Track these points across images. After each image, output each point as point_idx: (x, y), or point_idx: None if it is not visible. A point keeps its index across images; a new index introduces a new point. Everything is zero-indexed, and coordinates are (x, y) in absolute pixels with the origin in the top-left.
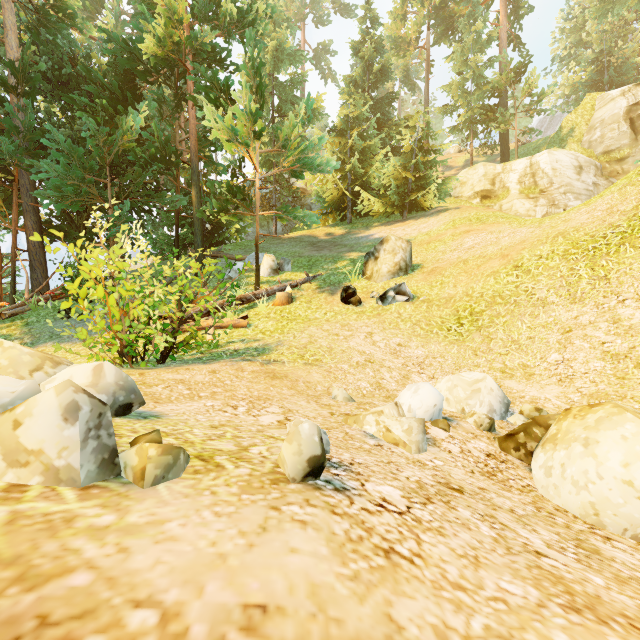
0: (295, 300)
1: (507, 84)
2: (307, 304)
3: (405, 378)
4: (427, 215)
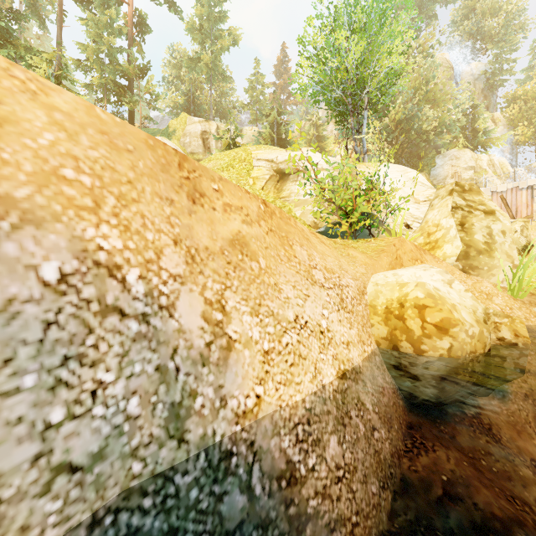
0: None
1: (134, 75)
2: None
3: None
4: None
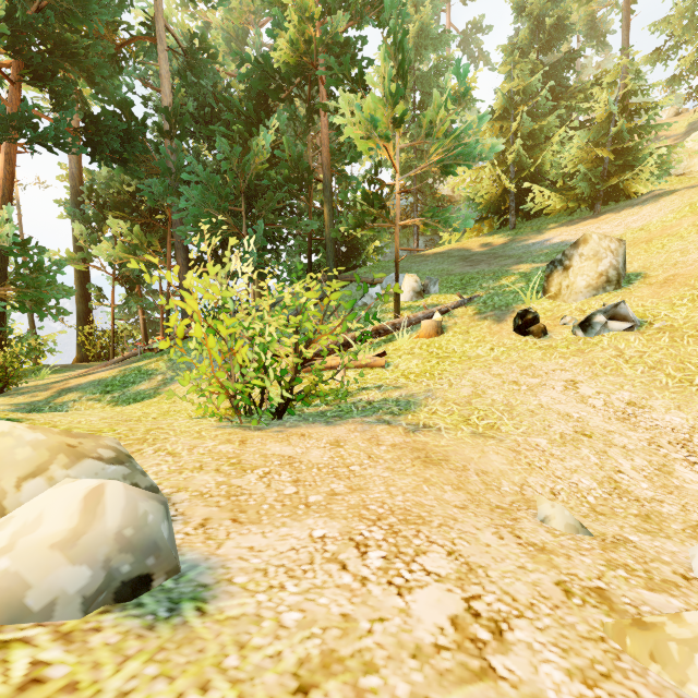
0: (446, 330)
1: None
2: (463, 335)
3: (663, 472)
4: (636, 204)
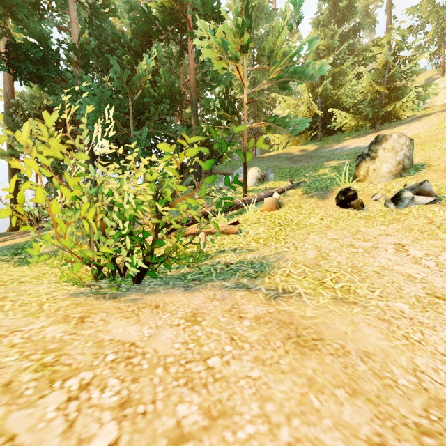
0: (283, 205)
1: None
2: (297, 209)
3: None
4: (404, 123)
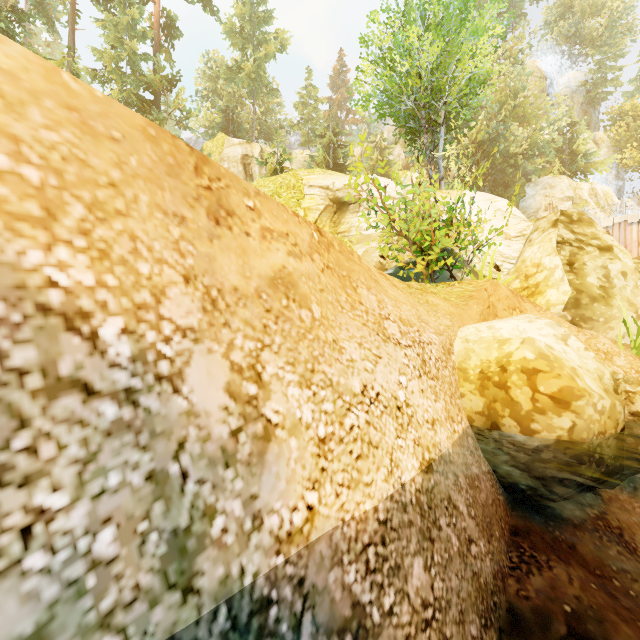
0: None
1: (161, 87)
2: None
3: None
4: None
